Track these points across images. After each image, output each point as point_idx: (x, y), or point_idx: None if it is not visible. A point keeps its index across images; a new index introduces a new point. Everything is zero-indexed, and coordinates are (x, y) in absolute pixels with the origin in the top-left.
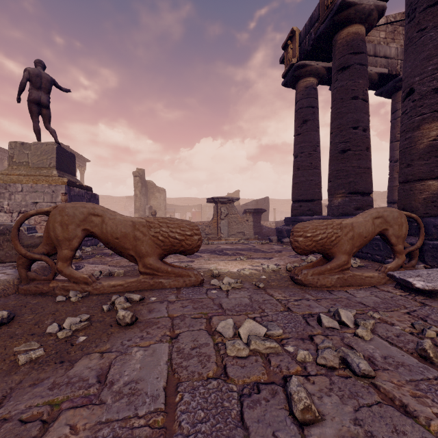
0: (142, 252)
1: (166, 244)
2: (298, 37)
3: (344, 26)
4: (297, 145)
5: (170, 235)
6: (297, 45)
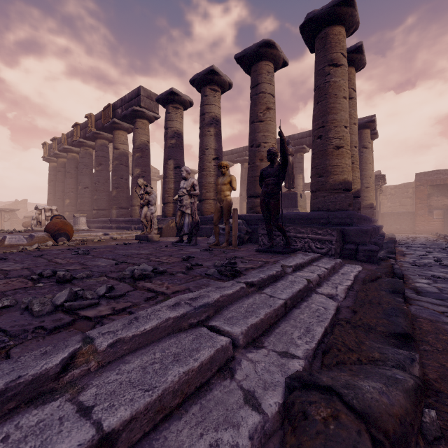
0: None
1: None
2: (48, 147)
3: (59, 158)
4: (49, 190)
5: None
6: (47, 149)
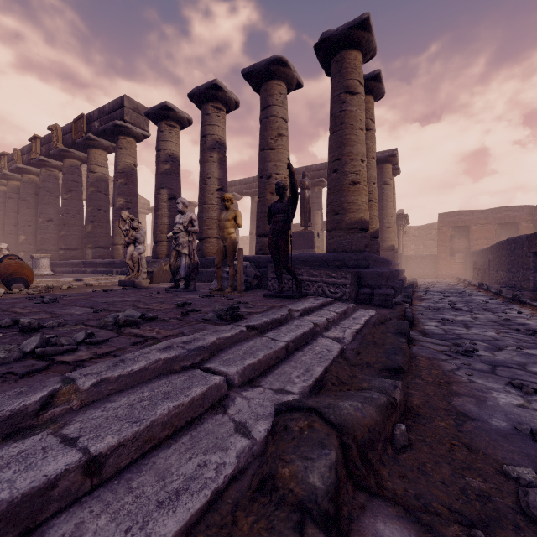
0: None
1: None
2: None
3: (11, 180)
4: None
5: None
6: None
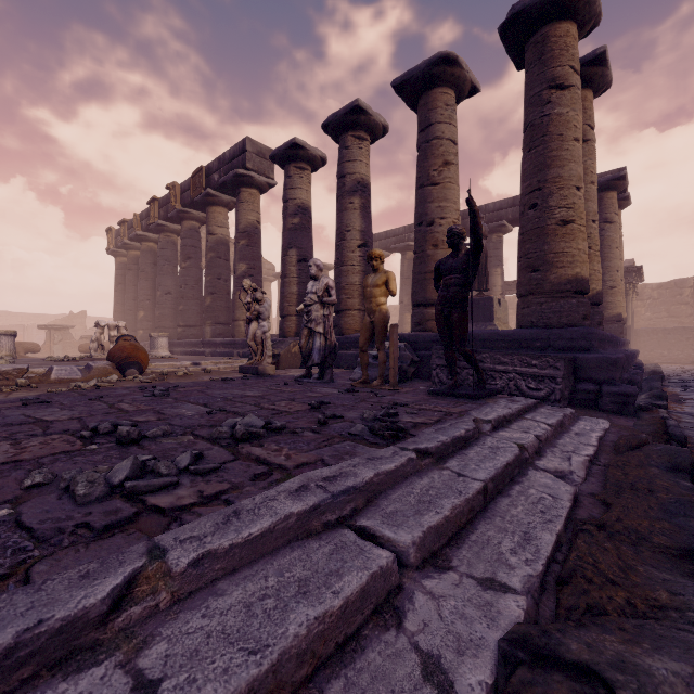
0: (19, 352)
1: (28, 350)
2: (114, 234)
3: (130, 249)
4: (115, 297)
5: (29, 347)
6: (113, 238)
